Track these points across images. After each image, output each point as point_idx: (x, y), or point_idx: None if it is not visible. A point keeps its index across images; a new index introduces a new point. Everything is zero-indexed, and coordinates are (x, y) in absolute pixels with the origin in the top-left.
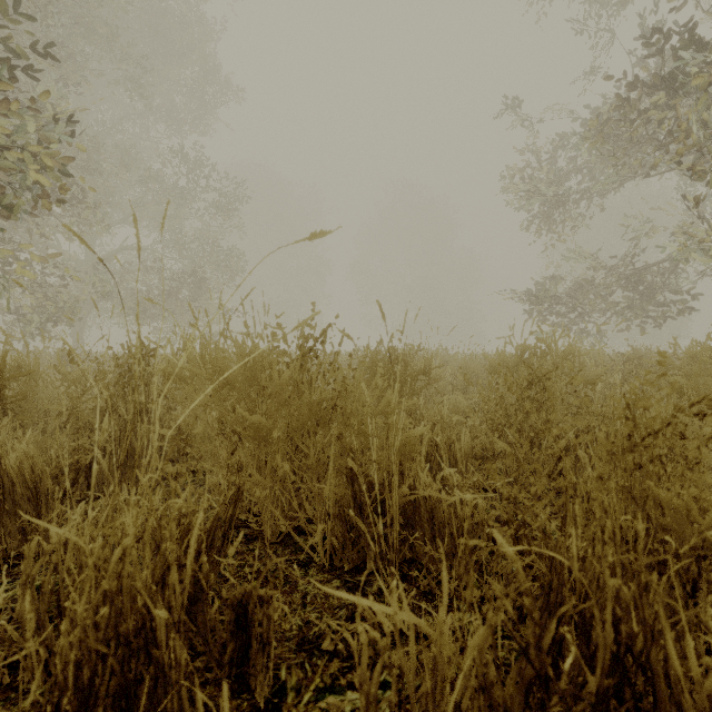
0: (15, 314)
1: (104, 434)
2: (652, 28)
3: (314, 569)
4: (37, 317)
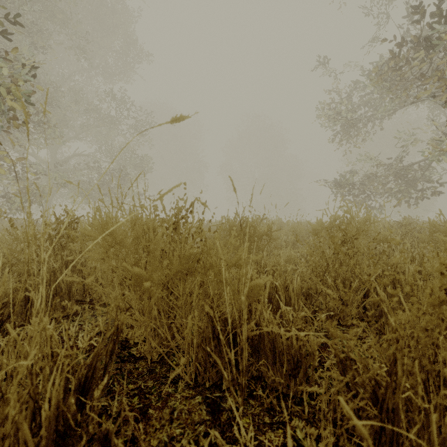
0: (3, 196)
1: (4, 285)
2: (416, 8)
3: (182, 385)
4: (17, 198)
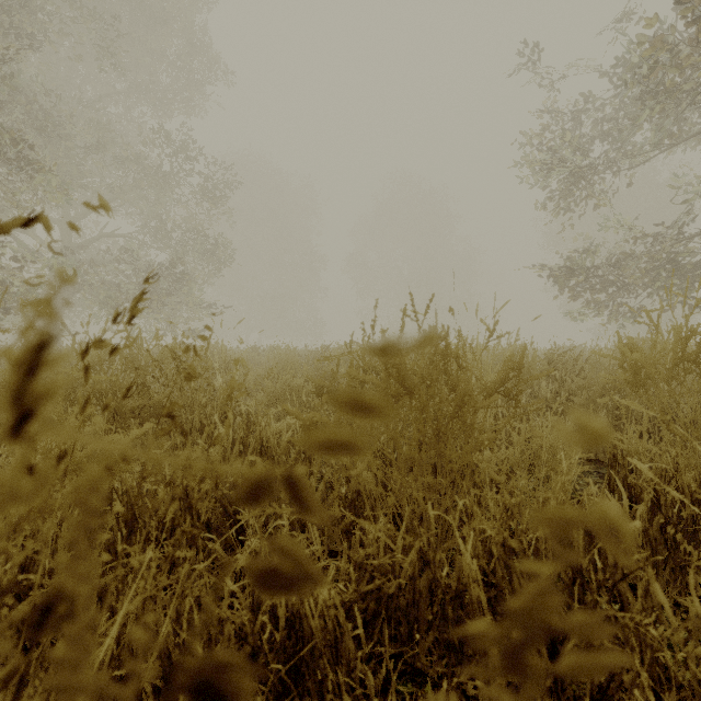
0: None
1: None
2: None
3: None
4: None
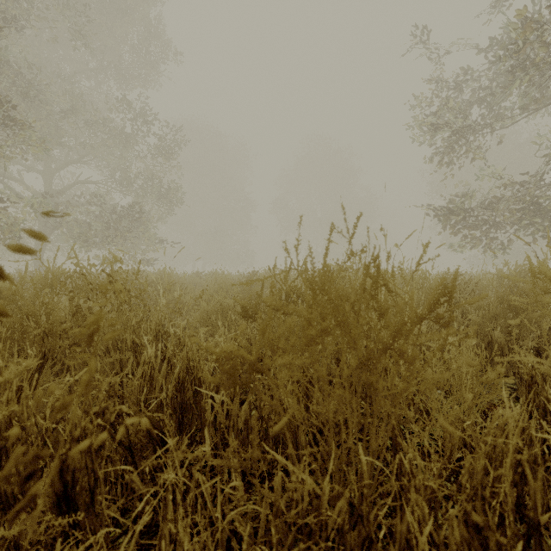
0: None
1: None
2: None
3: None
4: None
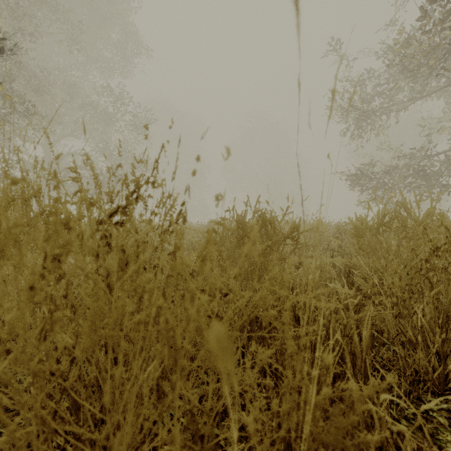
0: None
1: None
2: None
3: None
4: None
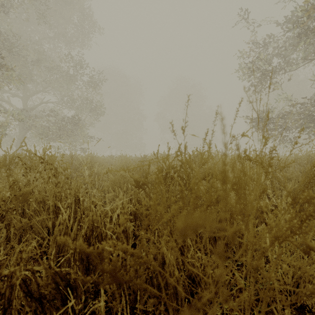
0: None
1: None
2: None
3: None
4: None
